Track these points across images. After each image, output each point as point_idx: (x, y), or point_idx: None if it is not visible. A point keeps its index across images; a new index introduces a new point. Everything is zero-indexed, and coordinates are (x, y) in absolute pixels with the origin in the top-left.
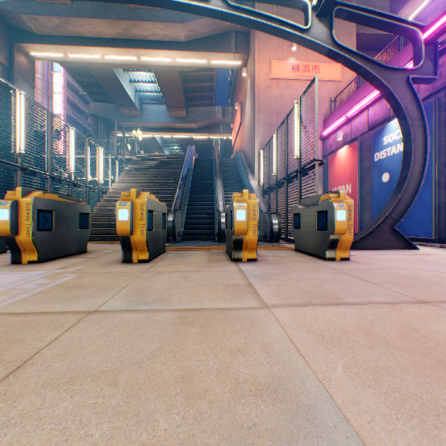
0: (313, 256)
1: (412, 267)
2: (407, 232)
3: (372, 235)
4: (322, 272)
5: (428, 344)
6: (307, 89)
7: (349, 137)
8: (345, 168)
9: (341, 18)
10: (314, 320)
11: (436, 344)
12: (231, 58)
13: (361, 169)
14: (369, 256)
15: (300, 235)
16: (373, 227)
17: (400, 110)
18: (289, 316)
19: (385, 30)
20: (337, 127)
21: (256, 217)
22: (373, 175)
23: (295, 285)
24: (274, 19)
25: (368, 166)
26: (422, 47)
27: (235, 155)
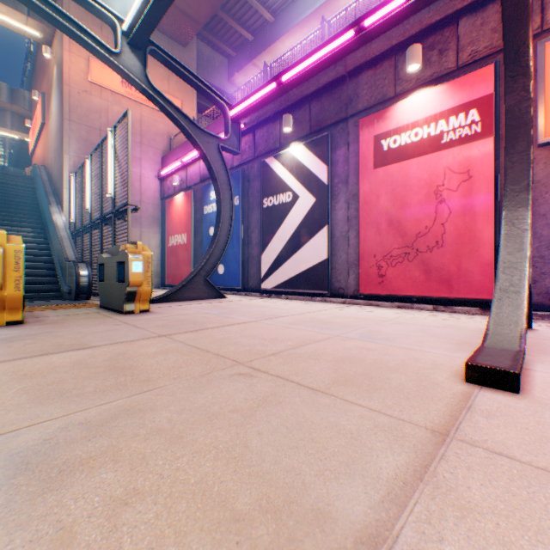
0: (116, 311)
1: (198, 312)
2: (227, 283)
3: (189, 287)
4: (104, 325)
5: (121, 360)
6: (122, 121)
7: (186, 184)
8: (183, 216)
9: (159, 60)
10: (33, 365)
11: (127, 359)
12: (22, 19)
13: (196, 220)
14: (177, 306)
15: (106, 289)
16: (190, 279)
17: (213, 172)
18: (5, 367)
19: (201, 93)
20: (175, 170)
21: (23, 267)
22: (204, 227)
23: (51, 341)
24: (70, 18)
25: (201, 218)
26: (230, 123)
27: (33, 171)
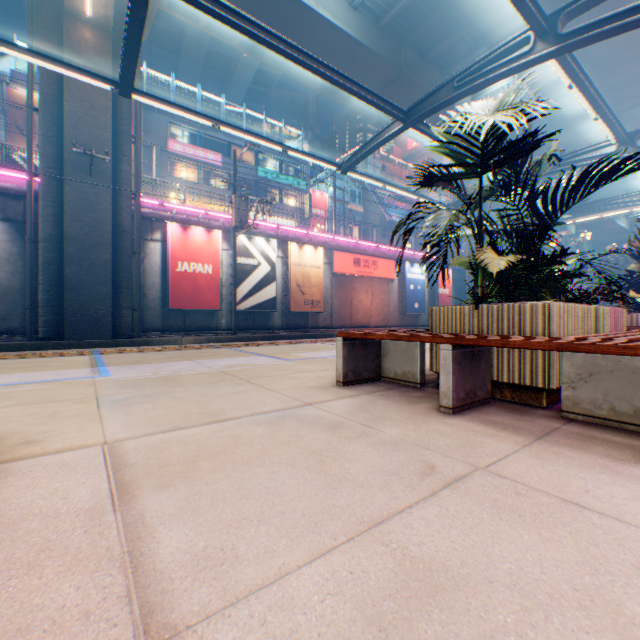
0: None
1: None
2: None
3: None
4: None
5: None
6: None
7: None
8: None
9: None
10: None
11: None
12: None
13: None
14: None
15: None
16: None
17: None
18: None
19: None
20: None
21: None
22: None
23: None
24: None
25: None
26: None
27: None
